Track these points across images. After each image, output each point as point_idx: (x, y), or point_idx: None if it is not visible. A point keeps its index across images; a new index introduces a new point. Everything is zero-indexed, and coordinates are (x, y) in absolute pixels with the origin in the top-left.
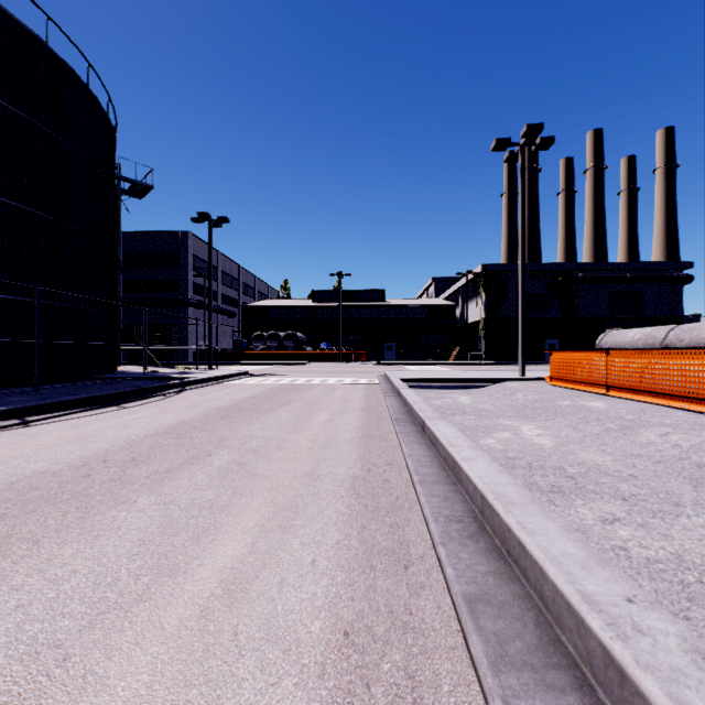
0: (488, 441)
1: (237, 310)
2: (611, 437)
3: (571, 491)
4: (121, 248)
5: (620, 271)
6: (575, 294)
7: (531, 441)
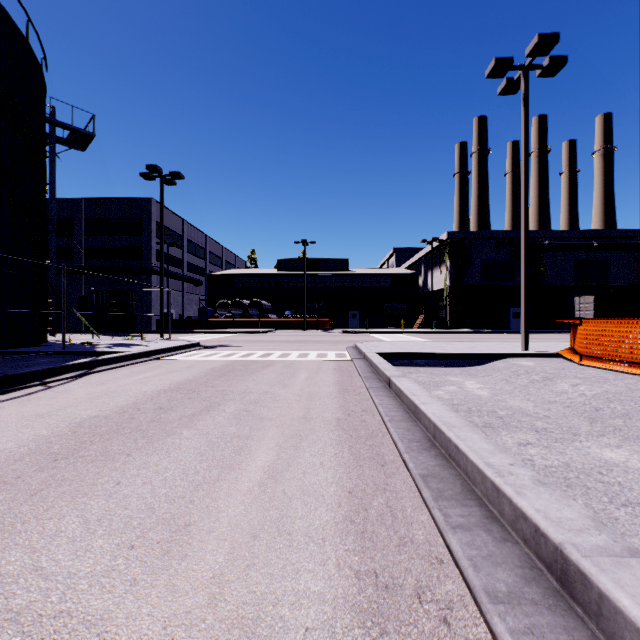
0: None
1: (204, 278)
2: None
3: None
4: (83, 215)
5: (585, 239)
6: (540, 262)
7: None
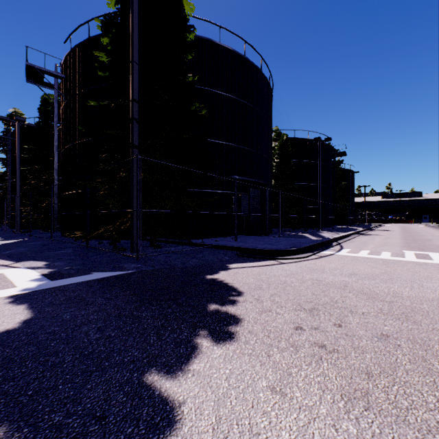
0: None
1: None
2: None
3: None
4: None
5: None
6: None
7: None
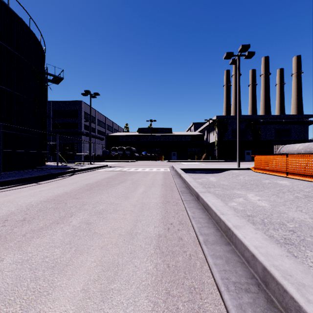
0: (232, 204)
1: (104, 137)
2: (302, 202)
3: (299, 243)
4: (51, 108)
5: (279, 119)
6: (259, 129)
7: (256, 204)
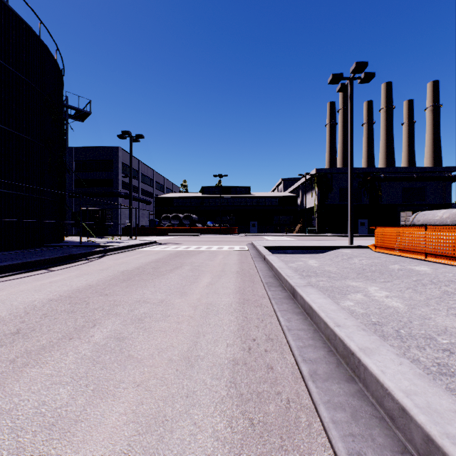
0: (347, 303)
1: (152, 199)
2: (455, 301)
3: None
4: (74, 158)
5: (409, 173)
6: (378, 188)
7: (384, 303)
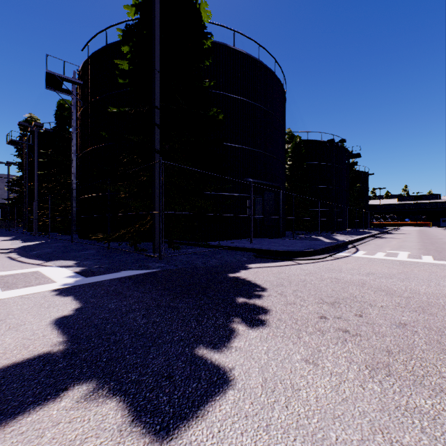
0: None
1: None
2: None
3: None
4: None
5: None
6: None
7: None
